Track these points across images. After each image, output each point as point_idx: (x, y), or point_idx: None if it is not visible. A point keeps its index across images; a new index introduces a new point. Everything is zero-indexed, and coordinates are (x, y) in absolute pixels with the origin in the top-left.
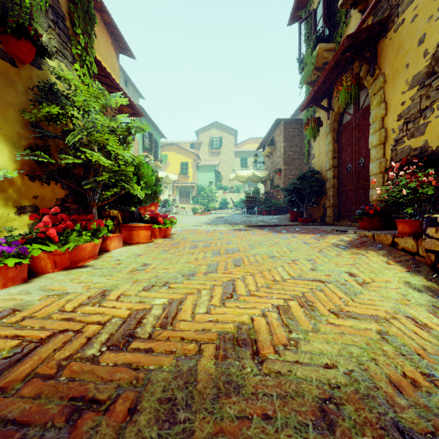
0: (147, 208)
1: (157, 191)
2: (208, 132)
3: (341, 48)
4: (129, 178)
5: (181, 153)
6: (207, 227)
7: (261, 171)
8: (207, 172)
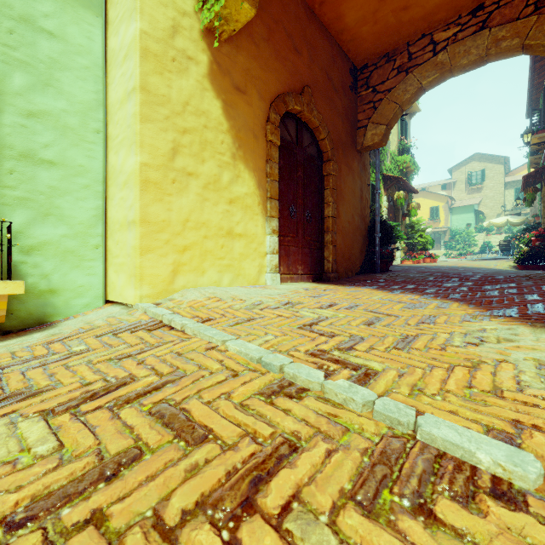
0: (423, 252)
1: (433, 245)
2: (464, 167)
3: (523, 179)
4: (427, 243)
5: (430, 198)
6: (455, 261)
7: (518, 217)
8: (463, 213)
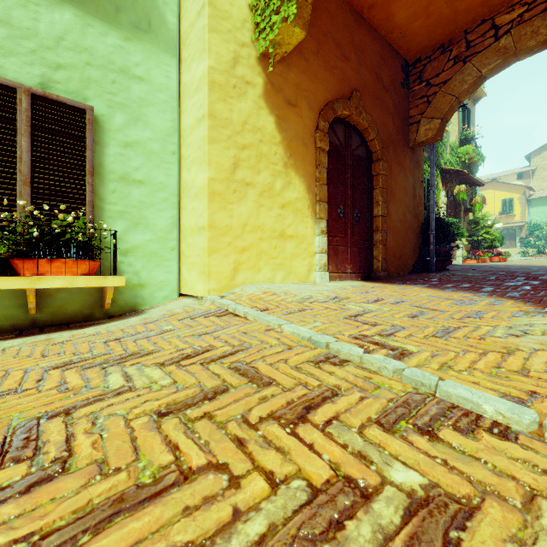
0: (491, 250)
1: (502, 242)
2: (546, 152)
3: None
4: (494, 240)
5: (502, 189)
6: (531, 259)
7: None
8: (545, 205)
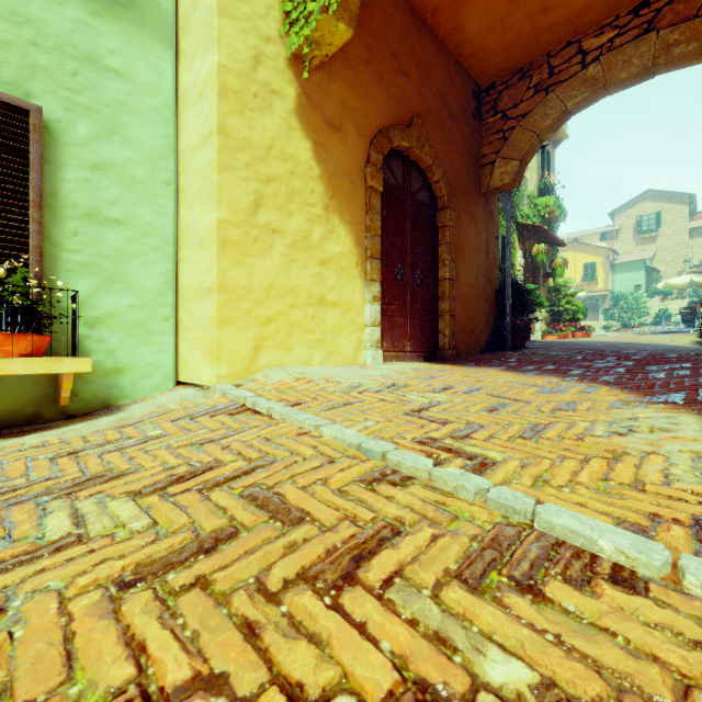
0: (573, 324)
1: (586, 315)
2: (632, 210)
3: None
4: (577, 311)
5: (584, 251)
6: (617, 335)
7: None
8: (630, 272)
